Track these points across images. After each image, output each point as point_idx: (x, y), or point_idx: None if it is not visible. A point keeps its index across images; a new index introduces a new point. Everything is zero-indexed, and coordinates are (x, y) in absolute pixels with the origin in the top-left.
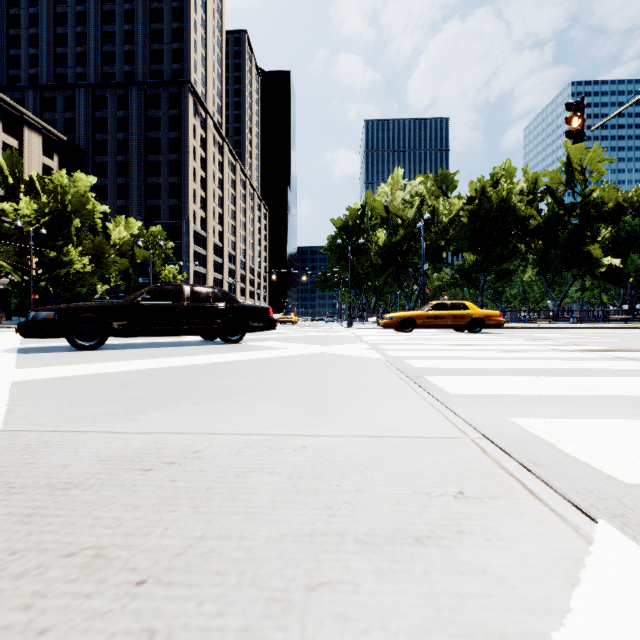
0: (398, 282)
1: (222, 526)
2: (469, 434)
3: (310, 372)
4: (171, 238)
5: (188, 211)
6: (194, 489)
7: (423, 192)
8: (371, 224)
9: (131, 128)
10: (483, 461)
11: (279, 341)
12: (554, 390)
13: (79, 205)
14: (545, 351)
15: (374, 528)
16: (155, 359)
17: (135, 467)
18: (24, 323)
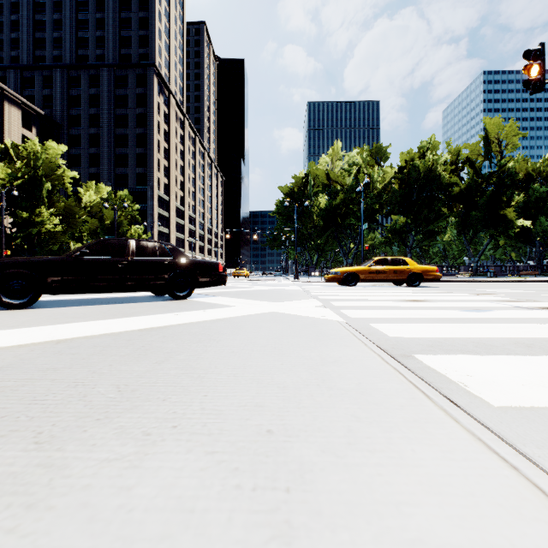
0: (338, 241)
1: None
2: None
3: (258, 346)
4: (138, 202)
5: (153, 178)
6: None
7: (360, 162)
8: (314, 190)
9: (102, 104)
10: None
11: (229, 296)
12: None
13: (50, 170)
14: (510, 309)
15: None
16: (75, 323)
17: None
18: None
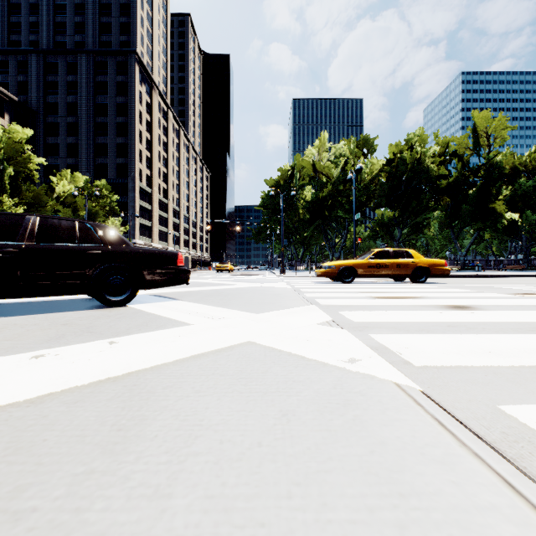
0: (324, 234)
1: None
2: None
3: None
4: (118, 193)
5: (134, 169)
6: None
7: (347, 153)
8: (299, 183)
9: (80, 92)
10: None
11: (193, 299)
12: None
13: (13, 154)
14: None
15: None
16: None
17: None
18: None
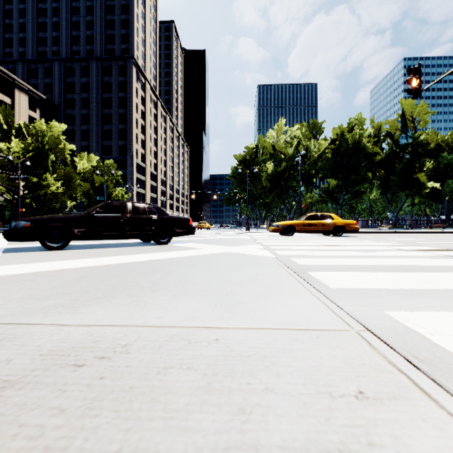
0: (282, 199)
1: (140, 436)
2: (353, 326)
3: (220, 268)
4: (120, 168)
5: (132, 149)
6: (118, 388)
7: (299, 135)
8: (262, 158)
9: (92, 90)
10: (372, 355)
11: (197, 243)
12: (411, 284)
13: (54, 144)
14: (393, 251)
15: (286, 439)
16: (104, 257)
17: (70, 362)
18: (8, 230)
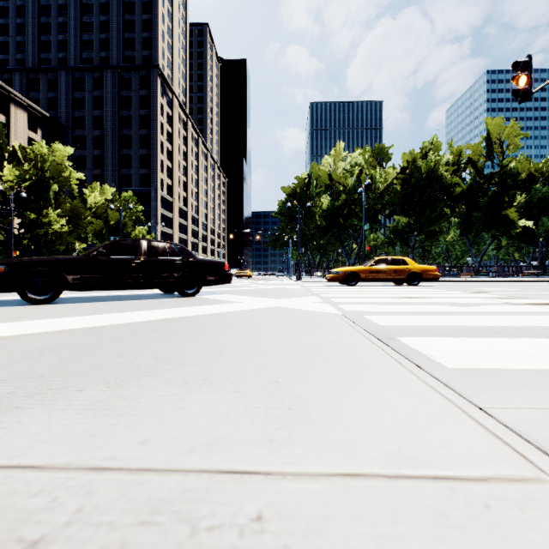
0: (340, 241)
1: None
2: (545, 468)
3: (265, 331)
4: (141, 203)
5: (156, 179)
6: None
7: (362, 163)
8: (316, 191)
9: (106, 106)
10: None
11: (234, 294)
12: None
13: (57, 172)
14: (497, 305)
15: None
16: (100, 315)
17: None
18: None
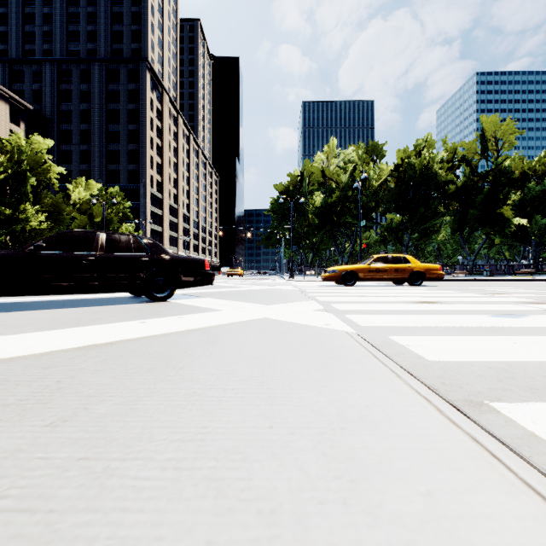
0: (333, 239)
1: None
2: None
3: (237, 380)
4: (130, 199)
5: (145, 175)
6: None
7: (355, 159)
8: (309, 189)
9: (93, 100)
10: None
11: (216, 297)
12: None
13: (35, 164)
14: None
15: None
16: None
17: None
18: None
